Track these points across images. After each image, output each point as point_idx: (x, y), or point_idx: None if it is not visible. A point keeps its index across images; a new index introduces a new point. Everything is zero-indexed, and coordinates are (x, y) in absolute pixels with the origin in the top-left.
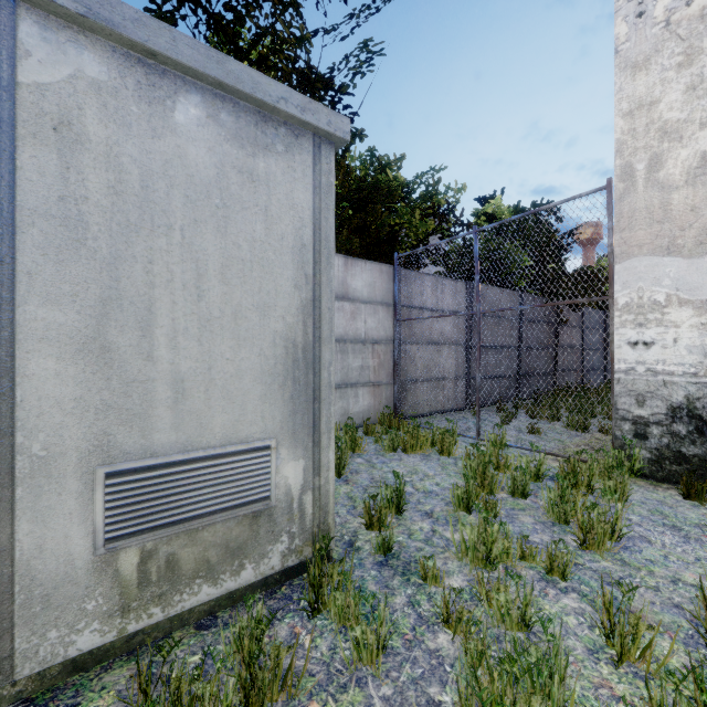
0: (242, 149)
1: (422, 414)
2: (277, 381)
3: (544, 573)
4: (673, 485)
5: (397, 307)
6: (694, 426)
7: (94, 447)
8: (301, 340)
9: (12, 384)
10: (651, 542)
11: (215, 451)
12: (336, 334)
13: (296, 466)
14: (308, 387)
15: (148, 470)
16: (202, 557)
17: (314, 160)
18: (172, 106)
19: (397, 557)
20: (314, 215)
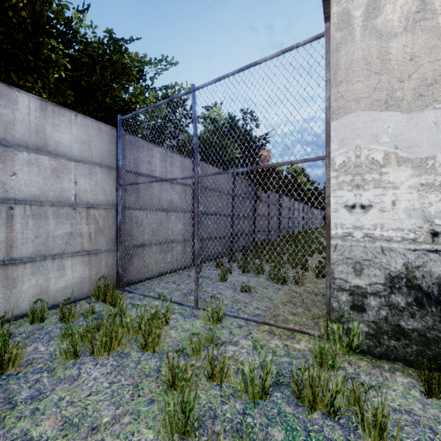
0: None
1: (150, 277)
2: None
3: None
4: (391, 362)
5: (120, 171)
6: (413, 298)
7: None
8: None
9: None
10: None
11: None
12: (24, 193)
13: None
14: None
15: None
16: None
17: None
18: None
19: None
20: None
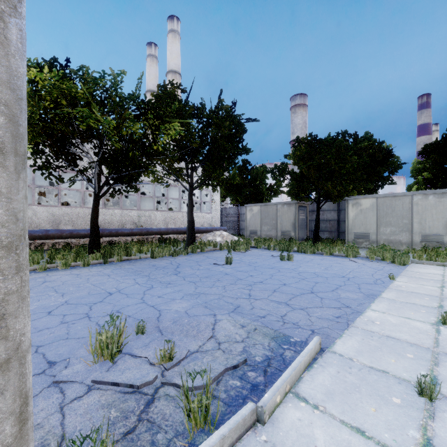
0: (438, 199)
1: None
2: (445, 227)
3: None
4: None
5: None
6: None
7: (419, 232)
8: None
9: (412, 226)
10: None
11: (434, 234)
12: None
13: None
14: None
15: (425, 235)
16: (432, 246)
17: None
18: (428, 197)
19: None
20: None
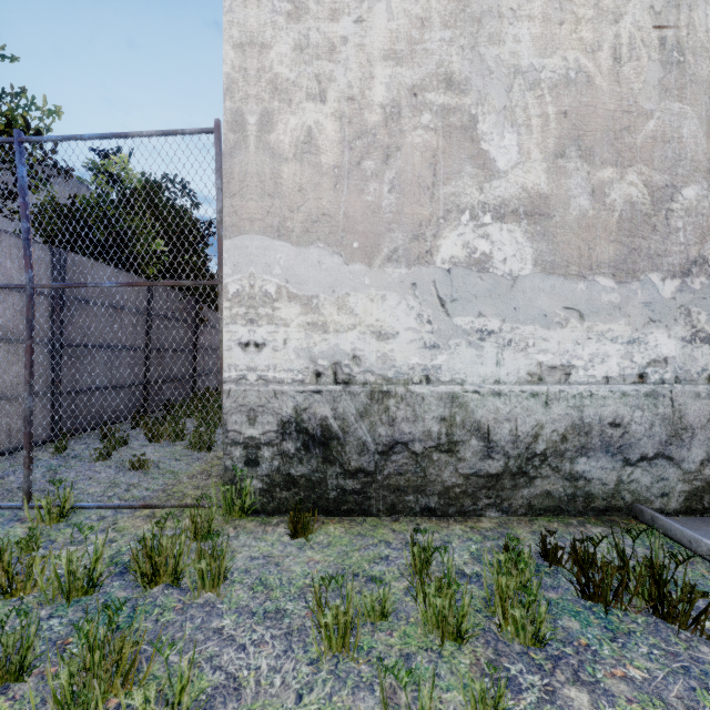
0: None
1: None
2: None
3: None
4: (283, 516)
5: None
6: (302, 442)
7: None
8: None
9: None
10: (241, 691)
11: None
12: None
13: None
14: None
15: None
16: None
17: None
18: None
19: None
20: None
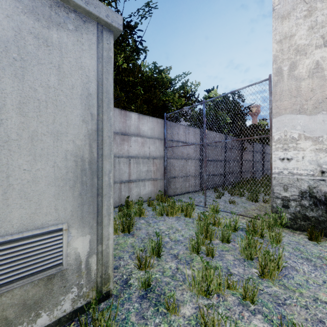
0: (38, 22)
1: (178, 194)
2: (68, 184)
3: (240, 299)
4: (302, 232)
5: (165, 140)
6: (312, 202)
7: None
8: (87, 156)
9: None
10: (297, 271)
11: (13, 237)
12: (133, 153)
13: (84, 240)
14: (93, 187)
15: None
16: (0, 316)
17: (97, 40)
18: None
19: (153, 290)
20: (97, 76)
